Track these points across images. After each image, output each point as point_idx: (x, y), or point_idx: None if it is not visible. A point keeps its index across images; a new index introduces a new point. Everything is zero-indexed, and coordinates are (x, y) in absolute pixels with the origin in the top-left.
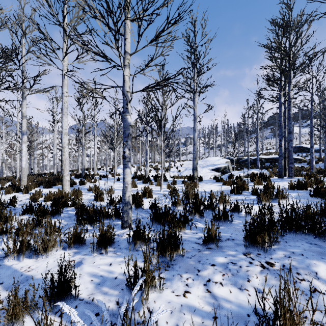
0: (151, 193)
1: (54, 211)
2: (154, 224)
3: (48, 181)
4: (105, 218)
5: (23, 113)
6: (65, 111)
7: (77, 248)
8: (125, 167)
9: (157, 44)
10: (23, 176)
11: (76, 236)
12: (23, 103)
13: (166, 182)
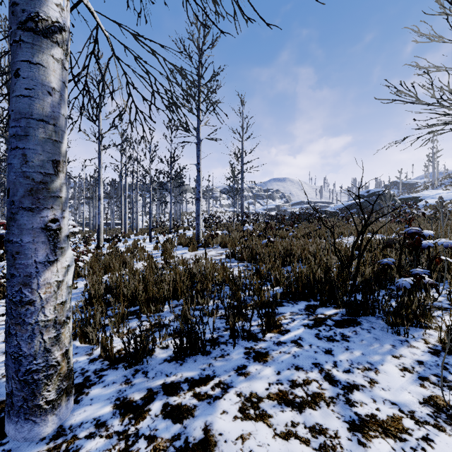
0: None
1: None
2: None
3: None
4: None
5: None
6: None
7: None
8: None
9: None
10: None
11: None
12: None
13: None
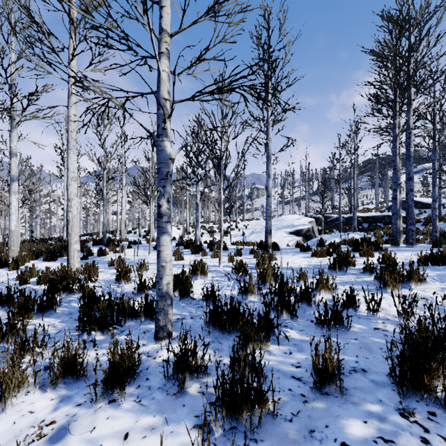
0: (205, 271)
1: (44, 304)
2: (212, 331)
3: (50, 251)
4: (128, 318)
5: (13, 149)
6: (72, 144)
7: (69, 387)
8: (161, 233)
9: (217, 19)
10: (12, 243)
11: (68, 361)
12: (13, 134)
13: (226, 252)
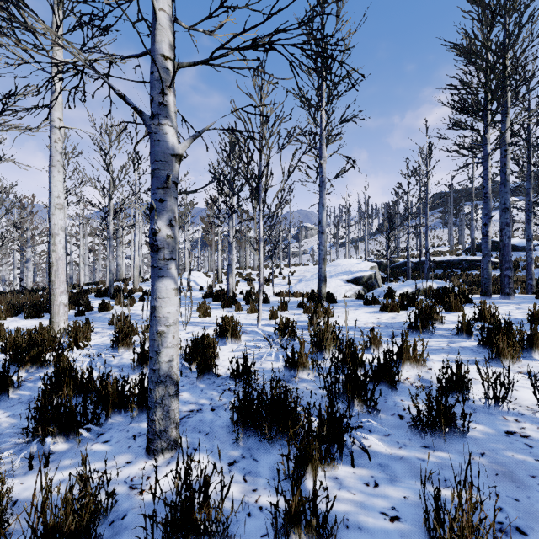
0: (237, 332)
1: None
2: (242, 437)
3: (35, 304)
4: (113, 411)
5: None
6: (57, 159)
7: None
8: (158, 277)
9: None
10: None
11: None
12: None
13: (267, 305)
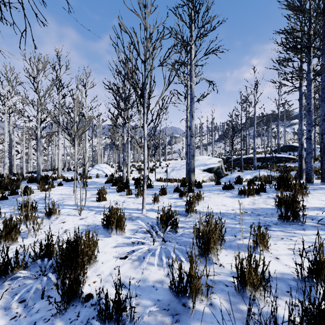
0: (122, 224)
1: None
2: None
3: None
4: None
5: None
6: None
7: None
8: None
9: None
10: None
11: None
12: None
13: (151, 189)
